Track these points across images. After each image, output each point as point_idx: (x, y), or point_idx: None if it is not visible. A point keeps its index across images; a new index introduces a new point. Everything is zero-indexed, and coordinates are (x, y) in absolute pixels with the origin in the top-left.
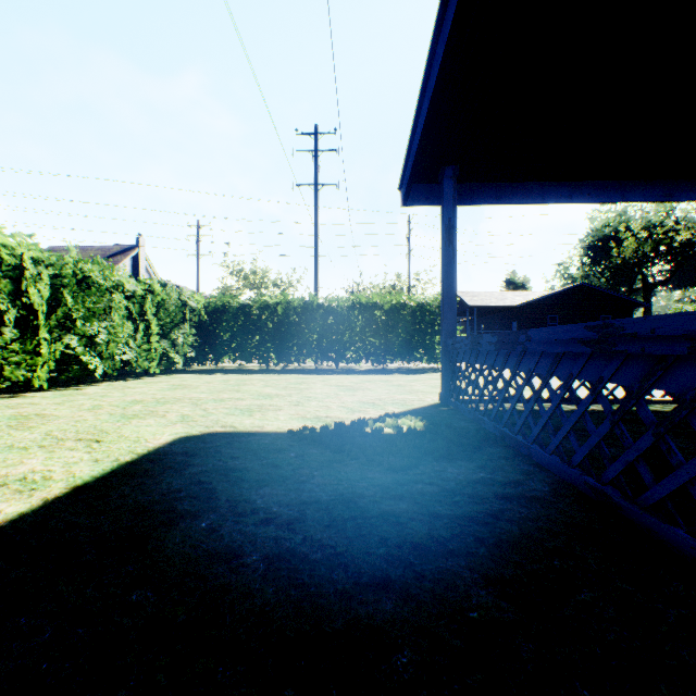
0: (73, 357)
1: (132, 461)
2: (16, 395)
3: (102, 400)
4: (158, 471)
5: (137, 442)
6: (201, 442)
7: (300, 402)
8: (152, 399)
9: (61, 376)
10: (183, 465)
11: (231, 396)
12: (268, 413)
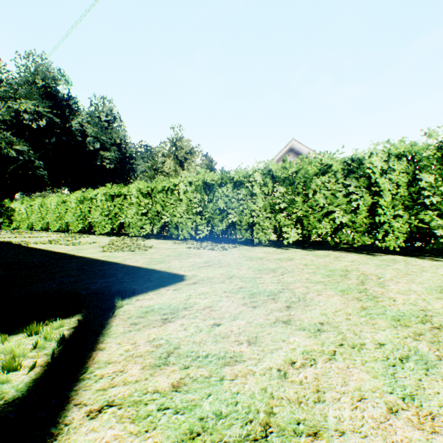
0: (429, 230)
1: (155, 269)
2: (382, 254)
3: (351, 265)
4: (133, 271)
5: (188, 270)
6: (164, 277)
7: (308, 328)
8: (358, 273)
9: (425, 247)
10: (131, 273)
11: (397, 297)
12: (230, 297)
